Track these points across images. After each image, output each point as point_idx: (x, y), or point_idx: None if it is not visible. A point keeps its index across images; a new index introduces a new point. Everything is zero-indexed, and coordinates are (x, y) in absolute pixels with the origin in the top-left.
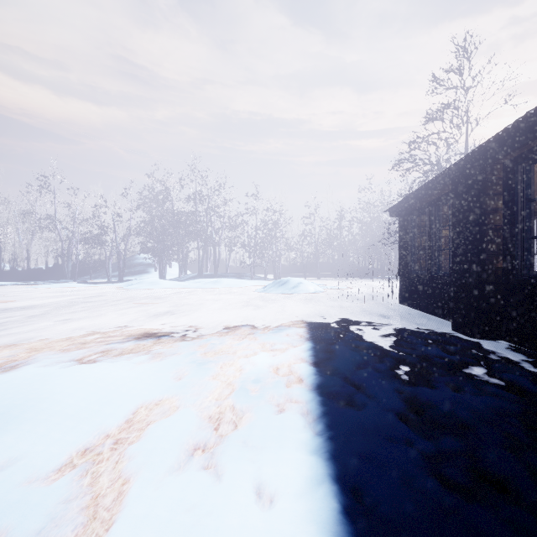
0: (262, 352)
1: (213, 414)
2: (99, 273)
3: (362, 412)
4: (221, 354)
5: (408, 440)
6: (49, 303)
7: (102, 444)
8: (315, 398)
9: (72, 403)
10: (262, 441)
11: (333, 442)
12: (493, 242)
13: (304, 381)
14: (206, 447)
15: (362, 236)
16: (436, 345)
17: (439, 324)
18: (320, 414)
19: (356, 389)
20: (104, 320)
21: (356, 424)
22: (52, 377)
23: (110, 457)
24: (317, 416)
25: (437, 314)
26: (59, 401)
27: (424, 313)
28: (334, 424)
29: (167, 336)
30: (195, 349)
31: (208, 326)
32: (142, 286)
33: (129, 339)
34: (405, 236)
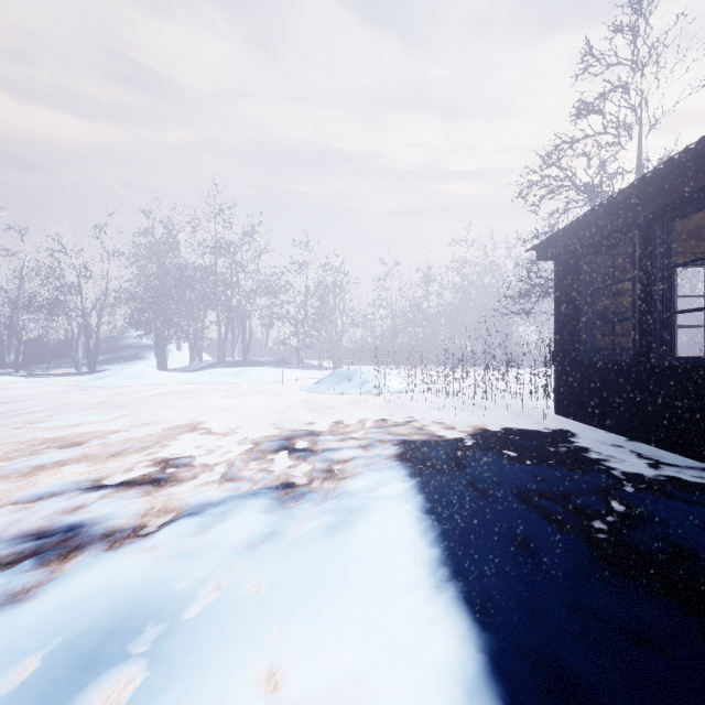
0: None
1: None
2: (65, 359)
3: None
4: None
5: None
6: None
7: None
8: None
9: None
10: None
11: None
12: None
13: None
14: None
15: (457, 306)
16: None
17: (702, 476)
18: None
19: None
20: None
21: None
22: None
23: None
24: None
25: (670, 445)
26: None
27: (625, 439)
28: None
29: None
30: None
31: (150, 505)
32: (113, 381)
33: None
34: (571, 292)
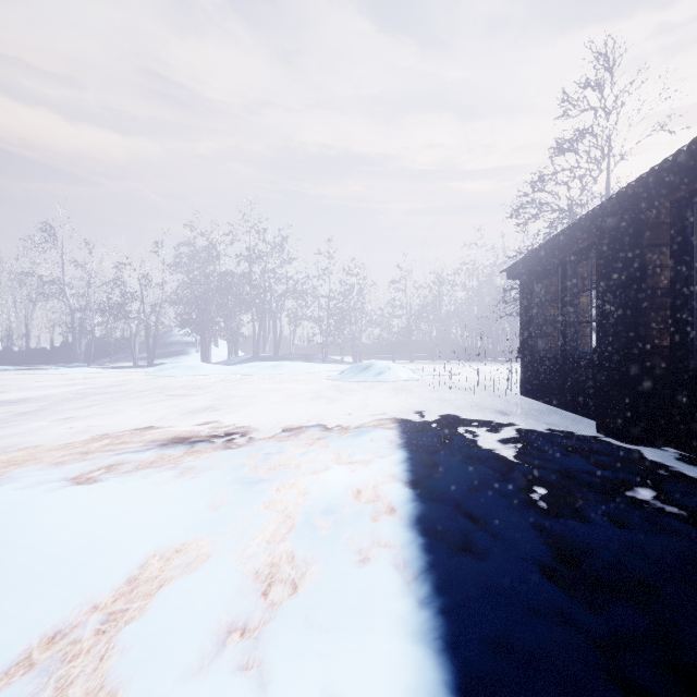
0: (336, 467)
1: (261, 568)
2: (122, 354)
3: (488, 564)
4: (278, 469)
5: (562, 613)
6: (49, 395)
7: (84, 623)
8: (415, 541)
9: (46, 552)
10: (335, 618)
11: (447, 620)
12: (657, 311)
13: (397, 511)
14: (248, 628)
15: (467, 306)
16: (580, 454)
17: (578, 423)
18: (424, 567)
19: (474, 525)
20: (120, 418)
21: (479, 585)
22: (27, 507)
23: (92, 648)
24: (419, 571)
25: (574, 409)
26: (27, 549)
27: (555, 408)
28: (446, 585)
29: (204, 442)
30: (242, 462)
31: (262, 428)
32: (177, 372)
33: (150, 447)
34: (529, 304)
